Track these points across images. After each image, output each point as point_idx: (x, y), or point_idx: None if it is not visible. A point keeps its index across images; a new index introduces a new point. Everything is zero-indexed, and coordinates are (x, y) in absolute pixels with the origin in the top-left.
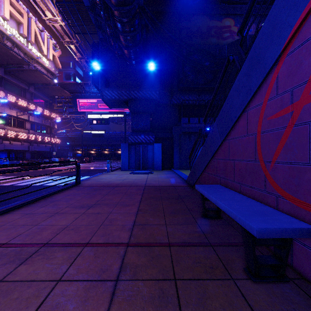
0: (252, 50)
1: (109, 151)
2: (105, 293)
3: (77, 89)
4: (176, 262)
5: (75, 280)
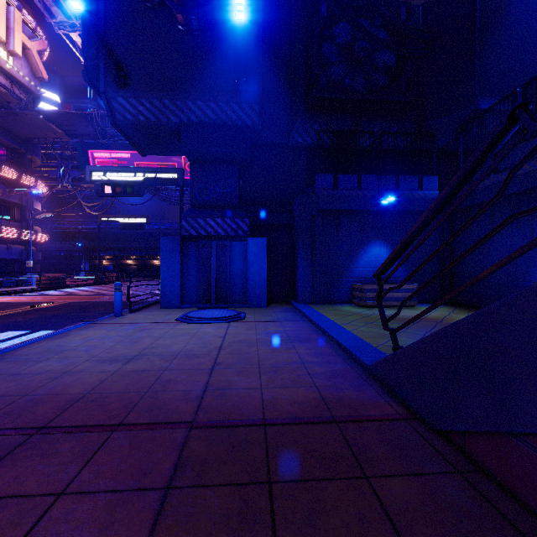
0: None
1: None
2: None
3: (87, 128)
4: None
5: None
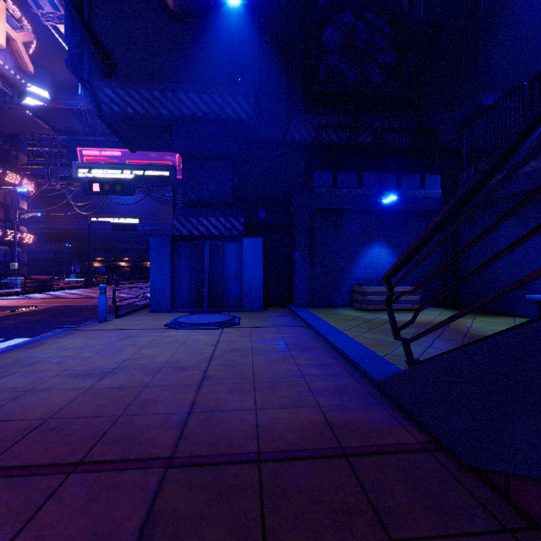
0: None
1: None
2: None
3: (76, 124)
4: None
5: None
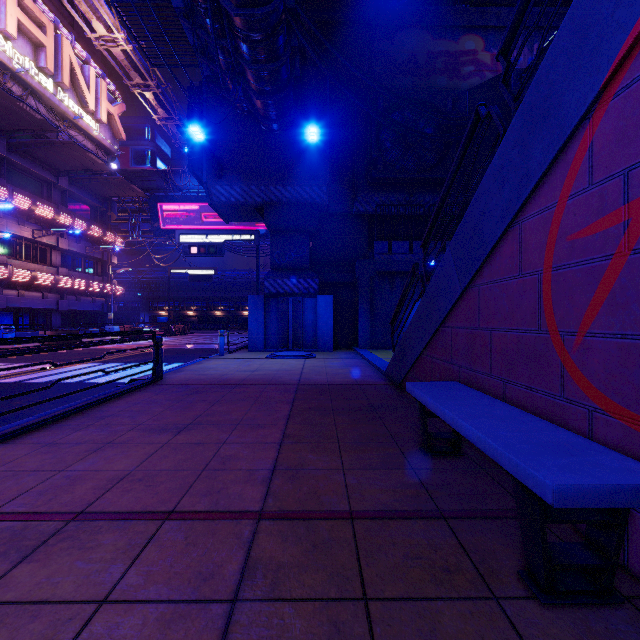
0: (533, 89)
1: (224, 311)
2: (206, 634)
3: (158, 182)
4: (366, 556)
5: (140, 600)
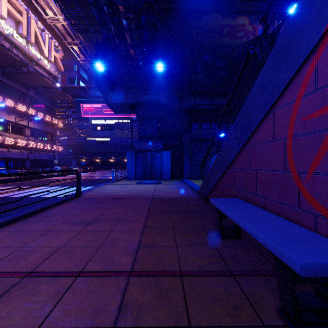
0: (282, 37)
1: (114, 159)
2: None
3: (80, 93)
4: (190, 299)
5: (59, 327)
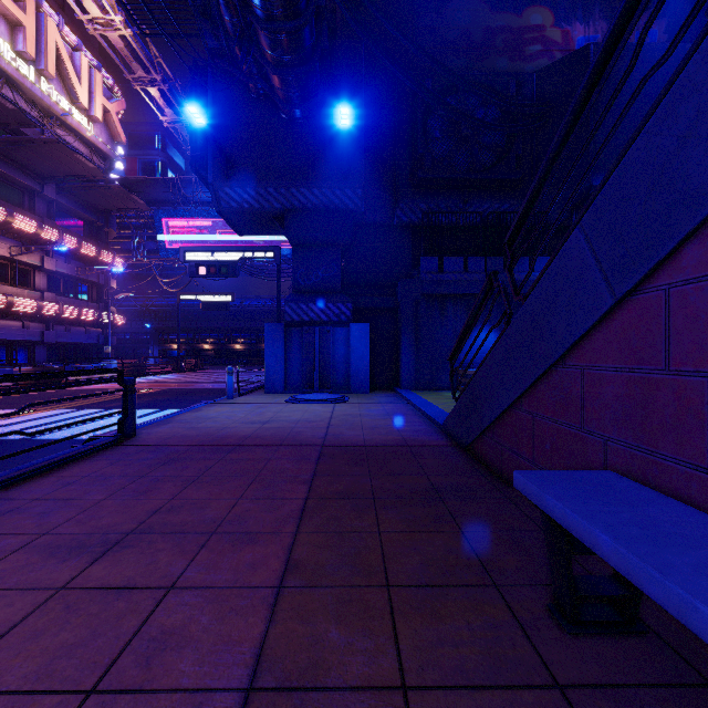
0: None
1: (244, 344)
2: None
3: (166, 194)
4: None
5: None
